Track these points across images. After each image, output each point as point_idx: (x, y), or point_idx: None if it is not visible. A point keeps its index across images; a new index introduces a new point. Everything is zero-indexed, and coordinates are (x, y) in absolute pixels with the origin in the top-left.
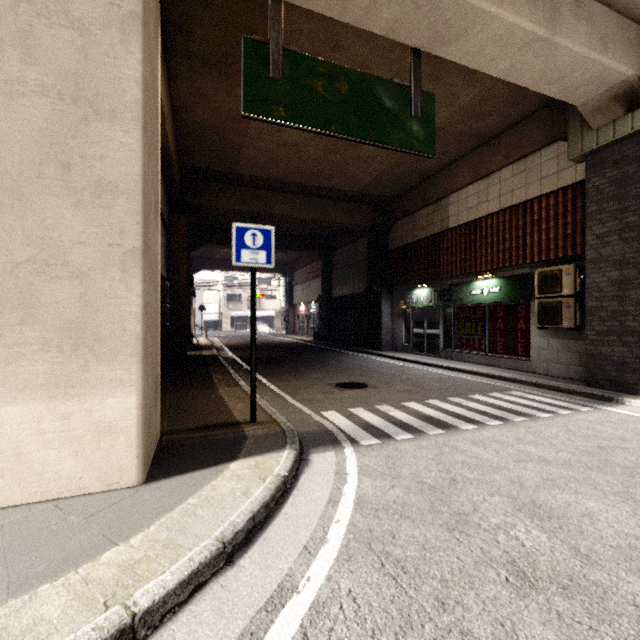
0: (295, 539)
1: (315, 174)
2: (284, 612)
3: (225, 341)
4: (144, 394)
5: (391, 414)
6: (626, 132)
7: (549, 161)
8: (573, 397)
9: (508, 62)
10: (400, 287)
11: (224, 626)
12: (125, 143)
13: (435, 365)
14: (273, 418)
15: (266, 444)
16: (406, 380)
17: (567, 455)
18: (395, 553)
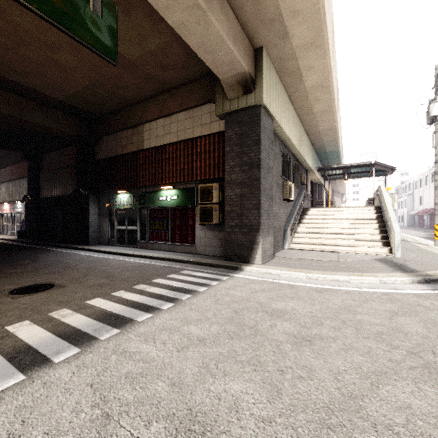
0: None
1: (3, 63)
2: None
3: None
4: None
5: (66, 320)
6: (243, 106)
7: (206, 114)
8: (219, 269)
9: (179, 16)
10: (106, 192)
11: None
12: None
13: (132, 255)
14: None
15: None
16: (101, 272)
17: (217, 327)
18: None
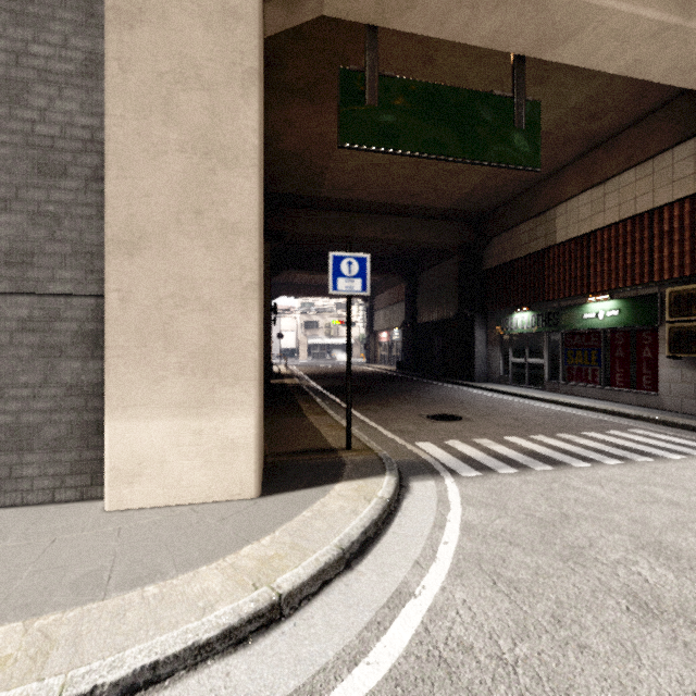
0: (406, 554)
1: (401, 192)
2: (405, 610)
3: (304, 370)
4: (260, 415)
5: (491, 448)
6: None
7: (683, 161)
8: None
9: (630, 56)
10: (496, 311)
11: (353, 615)
12: (245, 187)
13: (539, 398)
14: (368, 446)
15: (365, 470)
16: (505, 414)
17: None
18: (506, 575)
